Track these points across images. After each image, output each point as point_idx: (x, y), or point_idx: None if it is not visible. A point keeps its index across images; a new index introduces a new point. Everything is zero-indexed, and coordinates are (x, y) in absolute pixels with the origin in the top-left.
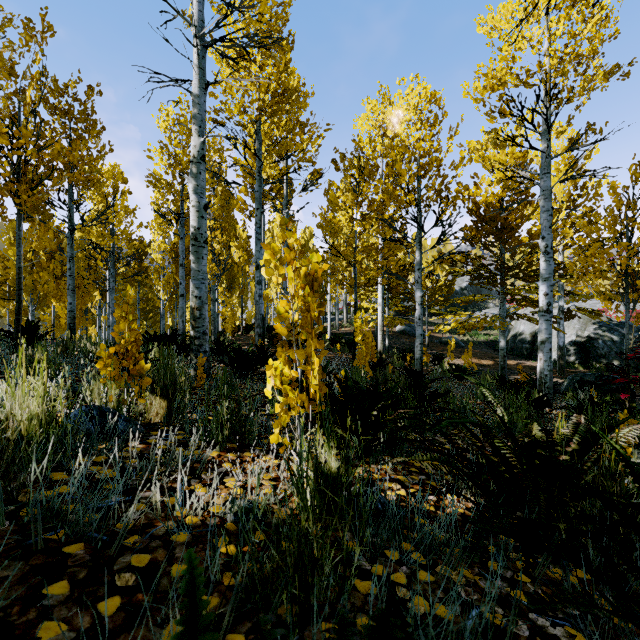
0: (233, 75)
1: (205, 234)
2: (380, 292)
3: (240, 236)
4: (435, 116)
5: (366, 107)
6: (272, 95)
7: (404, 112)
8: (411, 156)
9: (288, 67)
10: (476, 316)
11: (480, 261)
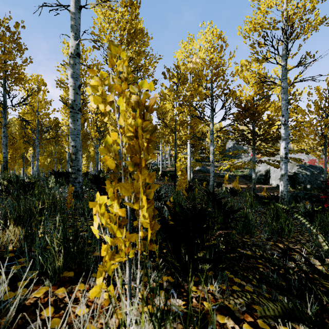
0: (105, 20)
1: (79, 105)
2: (189, 148)
3: (112, 118)
4: (221, 46)
5: (181, 46)
6: (127, 32)
7: (204, 43)
8: (208, 68)
9: (137, 17)
10: (240, 161)
11: (242, 131)
